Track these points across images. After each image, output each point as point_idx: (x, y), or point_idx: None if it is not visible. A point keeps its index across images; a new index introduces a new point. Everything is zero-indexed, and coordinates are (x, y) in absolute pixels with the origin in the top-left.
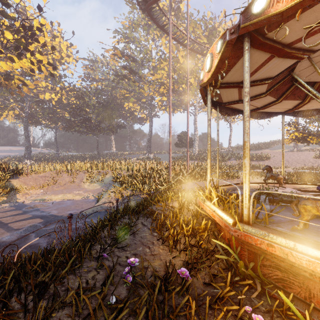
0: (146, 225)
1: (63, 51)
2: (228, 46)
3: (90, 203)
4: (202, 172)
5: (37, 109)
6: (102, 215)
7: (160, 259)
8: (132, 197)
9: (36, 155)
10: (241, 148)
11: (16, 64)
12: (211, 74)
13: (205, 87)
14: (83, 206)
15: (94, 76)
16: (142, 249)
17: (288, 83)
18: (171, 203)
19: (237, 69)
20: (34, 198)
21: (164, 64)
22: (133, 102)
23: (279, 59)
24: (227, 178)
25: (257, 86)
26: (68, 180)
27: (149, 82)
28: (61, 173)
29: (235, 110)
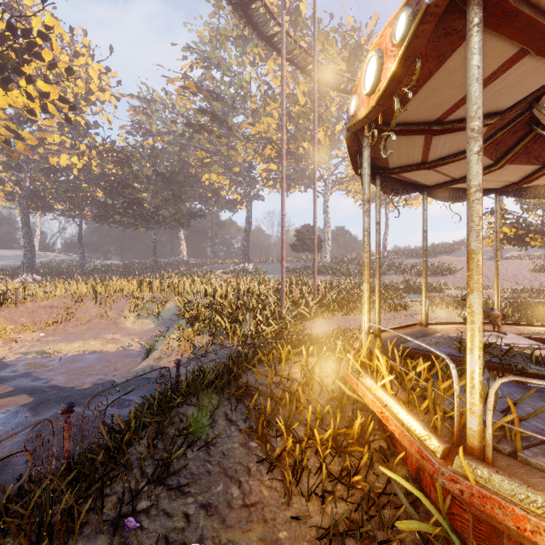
0: (234, 420)
1: (92, 80)
2: (426, 20)
3: (133, 359)
4: (340, 298)
5: (46, 184)
6: (152, 386)
7: (264, 518)
8: (211, 348)
9: (46, 264)
10: (404, 253)
11: (0, 100)
12: (377, 97)
13: (357, 133)
14: (118, 365)
15: (150, 126)
16: (223, 488)
17: (522, 128)
18: (287, 369)
19: (433, 90)
20: (25, 350)
21: (272, 106)
22: (217, 173)
23: (533, 64)
24: (387, 309)
25: (465, 133)
26: (96, 313)
27: (246, 137)
28: (82, 300)
29: (408, 184)
